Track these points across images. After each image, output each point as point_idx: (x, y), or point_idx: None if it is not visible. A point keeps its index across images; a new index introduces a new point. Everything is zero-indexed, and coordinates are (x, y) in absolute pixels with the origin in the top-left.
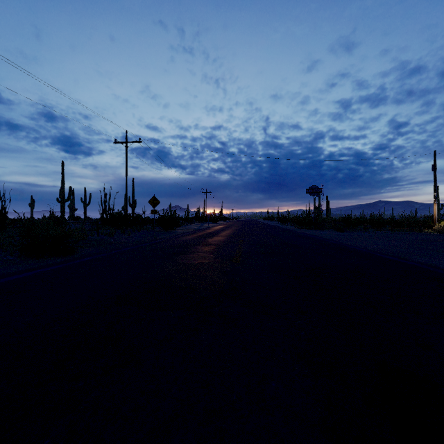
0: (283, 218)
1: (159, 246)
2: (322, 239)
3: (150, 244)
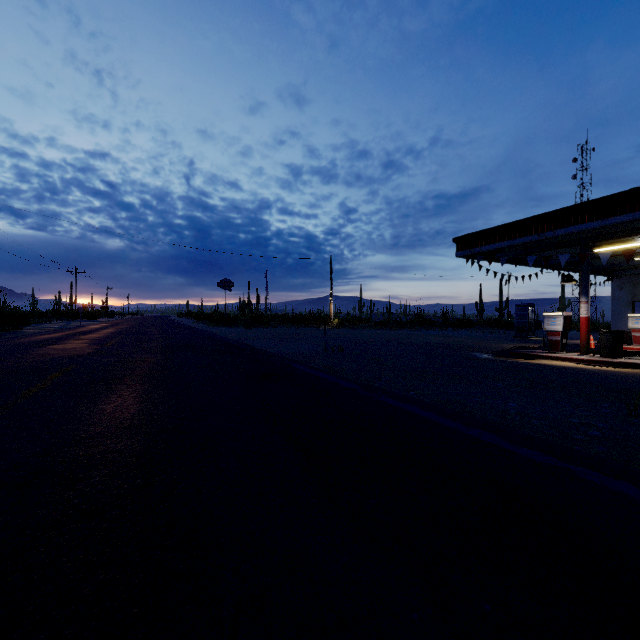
0: (200, 314)
1: (17, 342)
2: (208, 333)
3: (1, 341)
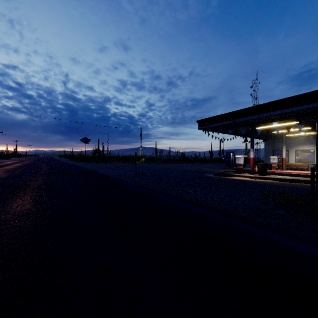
0: (71, 156)
1: None
2: (75, 166)
3: None
